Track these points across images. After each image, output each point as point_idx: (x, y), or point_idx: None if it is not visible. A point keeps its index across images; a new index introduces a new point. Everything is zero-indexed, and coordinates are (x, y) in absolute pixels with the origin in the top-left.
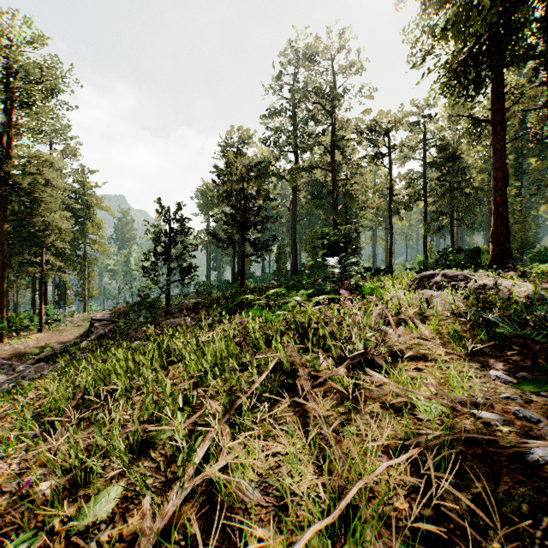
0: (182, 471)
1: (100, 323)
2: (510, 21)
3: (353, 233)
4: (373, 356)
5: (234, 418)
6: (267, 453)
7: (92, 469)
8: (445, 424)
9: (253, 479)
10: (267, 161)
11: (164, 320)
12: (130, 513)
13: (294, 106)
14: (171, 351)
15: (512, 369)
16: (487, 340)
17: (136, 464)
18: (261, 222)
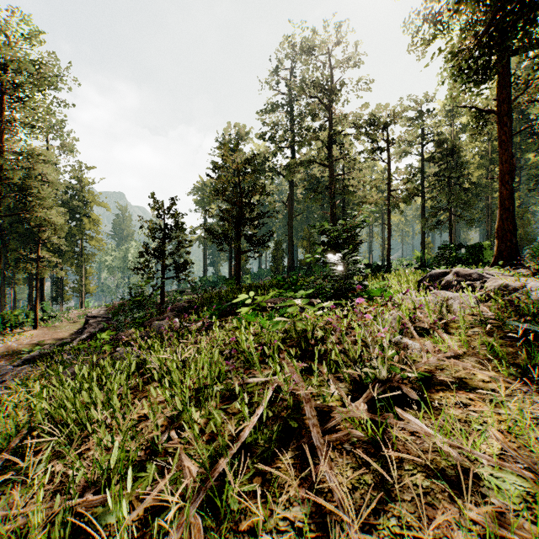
0: None
1: (95, 320)
2: None
3: (355, 228)
4: (400, 385)
5: (212, 496)
6: None
7: None
8: None
9: None
10: (264, 157)
11: (155, 320)
12: None
13: (291, 101)
14: (148, 367)
15: None
16: (535, 358)
17: None
18: (257, 217)
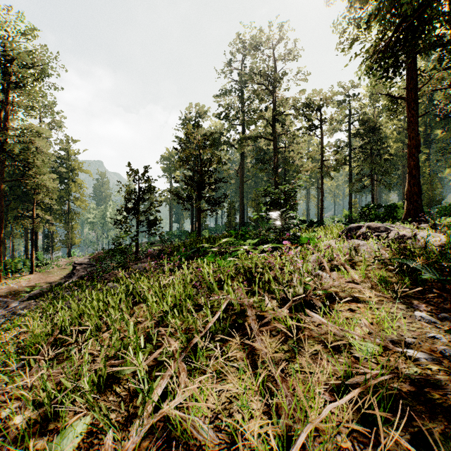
0: (141, 410)
1: (81, 266)
2: (424, 14)
3: (291, 191)
4: (312, 298)
5: (190, 355)
6: (220, 389)
7: (62, 403)
8: (381, 364)
9: (207, 414)
10: (219, 132)
11: (134, 264)
12: (94, 447)
13: (242, 87)
14: (137, 292)
15: (434, 310)
16: (409, 283)
17: (102, 398)
18: (215, 182)
